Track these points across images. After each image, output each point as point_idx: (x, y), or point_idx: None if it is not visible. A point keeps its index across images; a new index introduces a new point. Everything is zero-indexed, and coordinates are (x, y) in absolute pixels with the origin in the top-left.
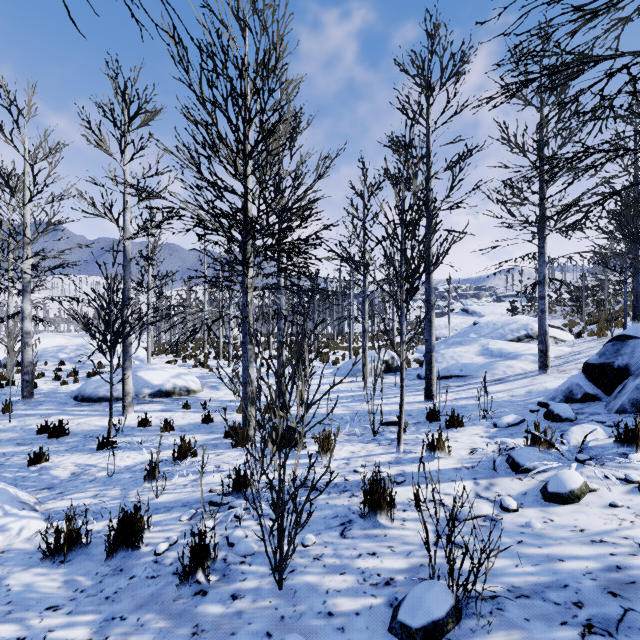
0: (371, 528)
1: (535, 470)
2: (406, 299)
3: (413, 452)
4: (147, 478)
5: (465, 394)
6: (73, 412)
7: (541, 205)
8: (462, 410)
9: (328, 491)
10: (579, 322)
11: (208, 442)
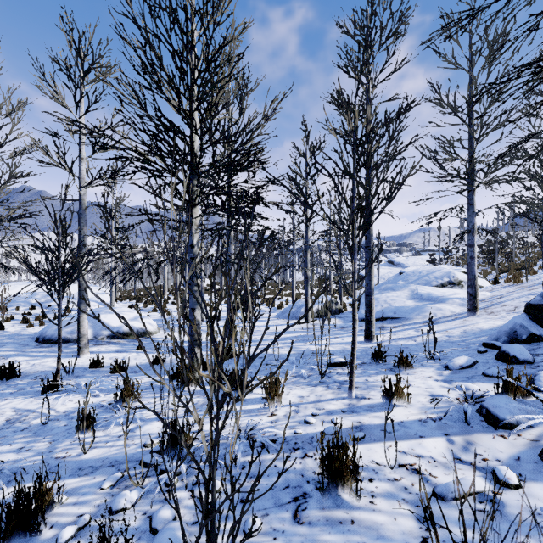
0: (332, 507)
1: (520, 426)
2: (358, 235)
3: (366, 398)
4: (80, 428)
5: (402, 334)
6: (31, 353)
7: (472, 159)
8: (405, 350)
9: (276, 449)
10: (491, 271)
11: (155, 384)
